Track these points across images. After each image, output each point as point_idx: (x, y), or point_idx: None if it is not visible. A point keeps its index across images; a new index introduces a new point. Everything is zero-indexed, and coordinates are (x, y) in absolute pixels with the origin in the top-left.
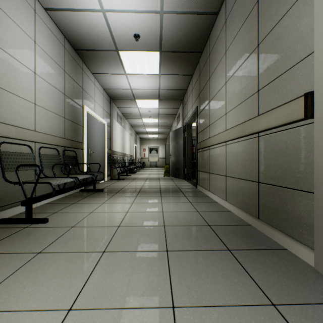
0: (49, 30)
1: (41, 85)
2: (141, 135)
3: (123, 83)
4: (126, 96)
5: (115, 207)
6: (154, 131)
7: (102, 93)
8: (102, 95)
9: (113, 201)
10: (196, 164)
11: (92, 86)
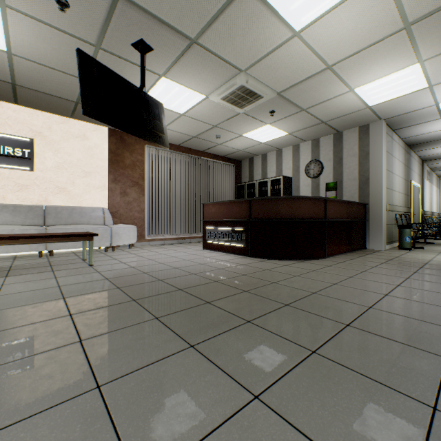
0: (401, 148)
1: (399, 181)
2: None
3: None
4: None
5: None
6: None
7: (417, 161)
8: (417, 163)
9: None
10: None
11: (412, 161)
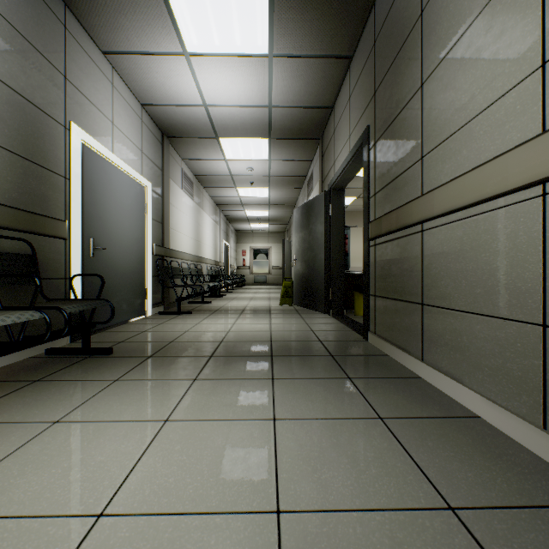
0: None
1: None
2: (237, 224)
3: (184, 87)
4: (198, 128)
5: (74, 460)
6: (262, 216)
7: (137, 113)
8: (137, 118)
9: (103, 405)
10: (365, 279)
11: (102, 84)
